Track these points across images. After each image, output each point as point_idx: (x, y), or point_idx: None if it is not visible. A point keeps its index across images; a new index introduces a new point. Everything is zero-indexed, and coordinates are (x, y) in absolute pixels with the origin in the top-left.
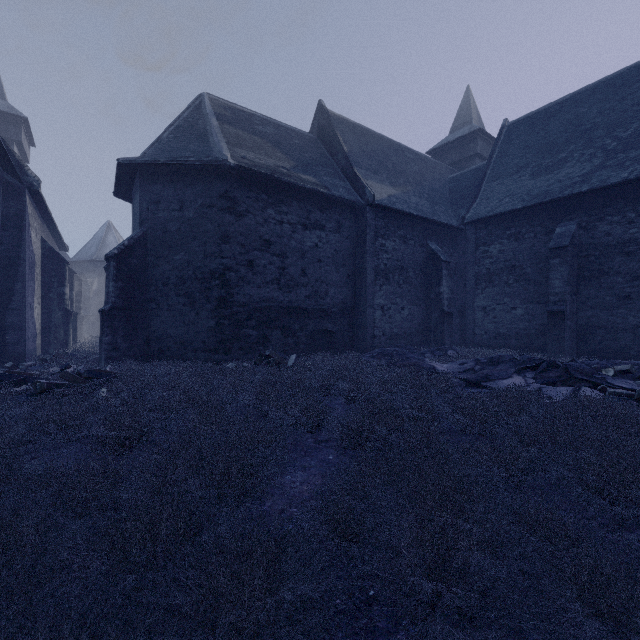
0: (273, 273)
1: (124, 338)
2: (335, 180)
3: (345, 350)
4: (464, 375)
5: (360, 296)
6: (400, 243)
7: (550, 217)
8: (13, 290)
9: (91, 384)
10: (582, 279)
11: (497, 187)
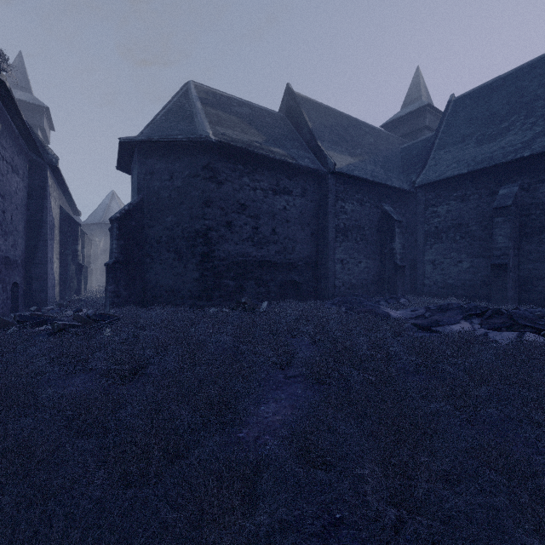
0: (248, 232)
1: (125, 287)
2: (301, 152)
3: (309, 298)
4: (416, 321)
5: (322, 251)
6: (357, 205)
7: (494, 180)
8: (37, 248)
9: (98, 325)
10: (524, 235)
11: (445, 155)
